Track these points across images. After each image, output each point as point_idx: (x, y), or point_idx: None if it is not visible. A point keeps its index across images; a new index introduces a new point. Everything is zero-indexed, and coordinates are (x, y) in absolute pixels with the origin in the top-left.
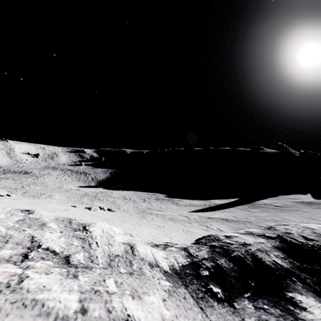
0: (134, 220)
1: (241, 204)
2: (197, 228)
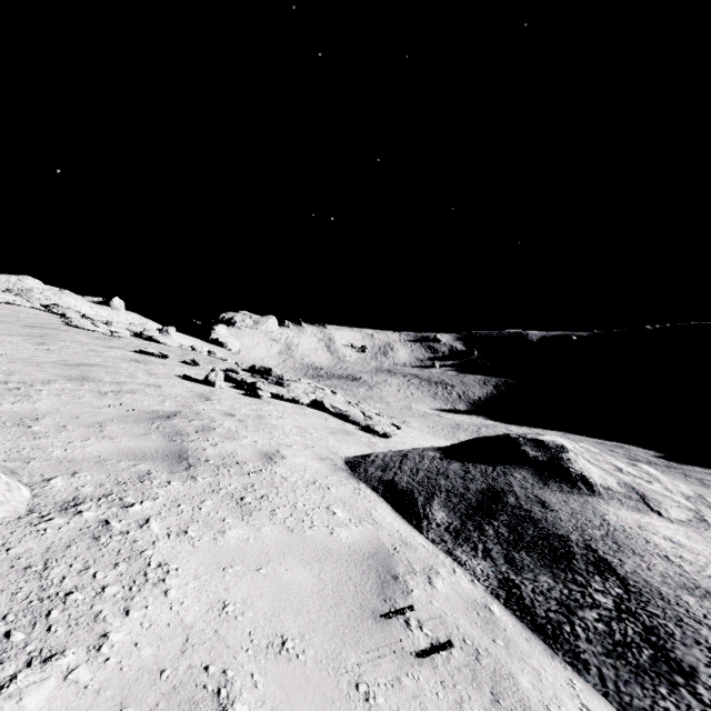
0: None
1: None
2: None
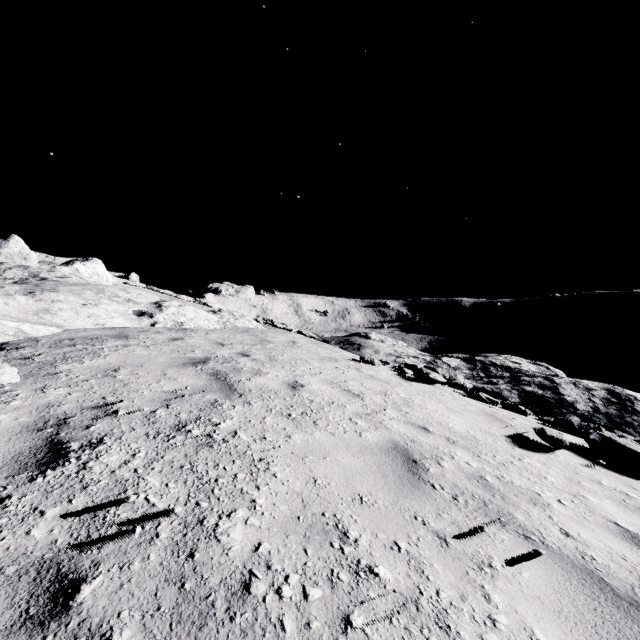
0: None
1: None
2: None
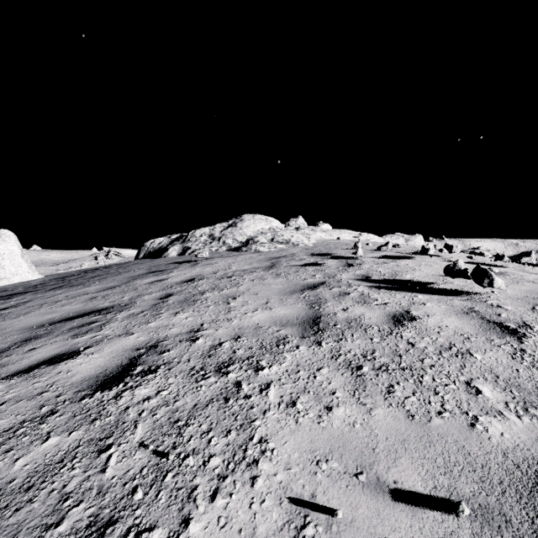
0: None
1: None
2: None
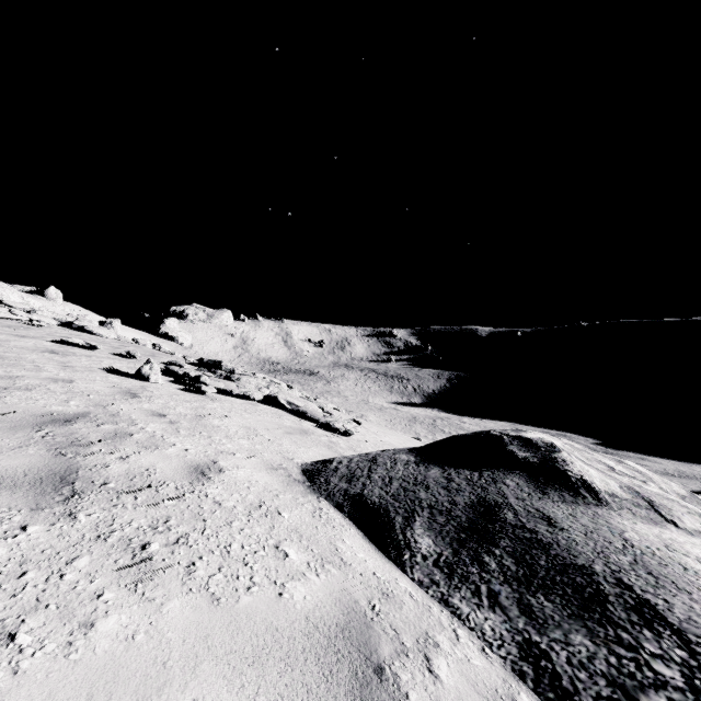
0: None
1: None
2: None
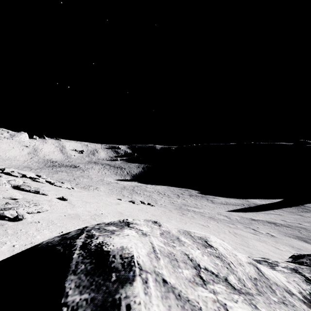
0: (176, 217)
1: (287, 206)
2: (244, 231)
